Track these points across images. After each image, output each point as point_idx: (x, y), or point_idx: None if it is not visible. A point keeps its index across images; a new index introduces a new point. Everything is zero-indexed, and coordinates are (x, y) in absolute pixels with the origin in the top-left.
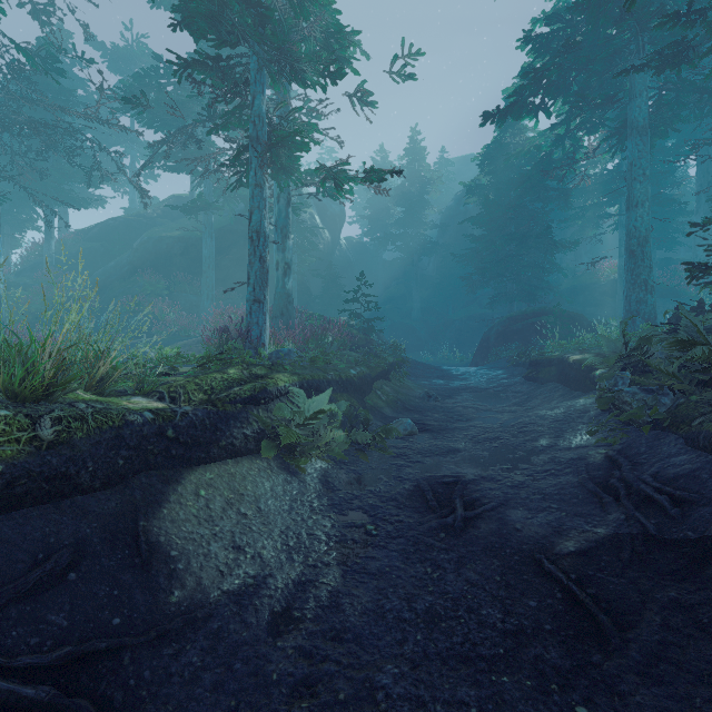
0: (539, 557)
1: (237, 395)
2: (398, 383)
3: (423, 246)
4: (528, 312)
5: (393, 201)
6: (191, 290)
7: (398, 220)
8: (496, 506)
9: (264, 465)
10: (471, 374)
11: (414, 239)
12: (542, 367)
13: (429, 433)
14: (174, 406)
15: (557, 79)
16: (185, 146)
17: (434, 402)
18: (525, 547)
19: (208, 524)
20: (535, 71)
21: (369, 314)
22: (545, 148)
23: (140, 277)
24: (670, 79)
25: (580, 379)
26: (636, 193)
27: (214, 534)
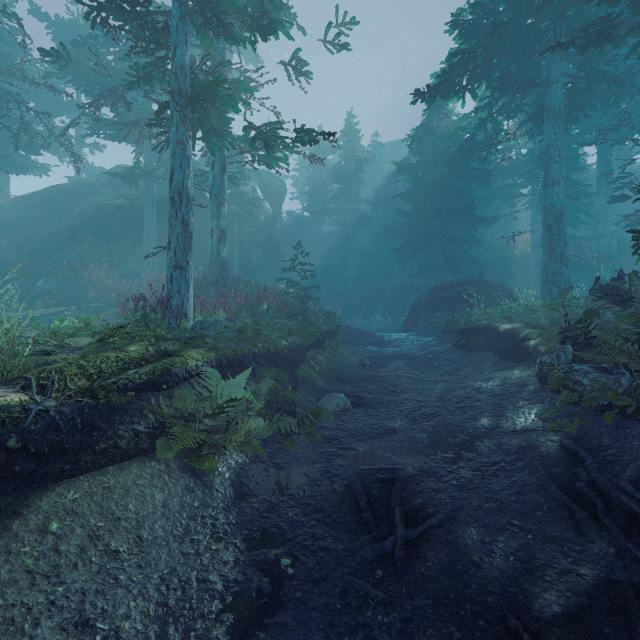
0: (514, 626)
1: (129, 381)
2: (333, 351)
3: (358, 220)
4: (454, 281)
5: (330, 179)
6: (133, 258)
7: (335, 196)
8: (444, 520)
9: (160, 468)
10: (402, 340)
11: (349, 214)
12: (471, 335)
13: (363, 408)
14: (39, 398)
15: (483, 62)
16: (113, 107)
17: (368, 371)
18: (491, 601)
19: (48, 582)
20: (463, 52)
21: (309, 282)
22: (469, 130)
23: (80, 244)
24: (583, 67)
25: (511, 349)
26: (553, 172)
27: (51, 602)
